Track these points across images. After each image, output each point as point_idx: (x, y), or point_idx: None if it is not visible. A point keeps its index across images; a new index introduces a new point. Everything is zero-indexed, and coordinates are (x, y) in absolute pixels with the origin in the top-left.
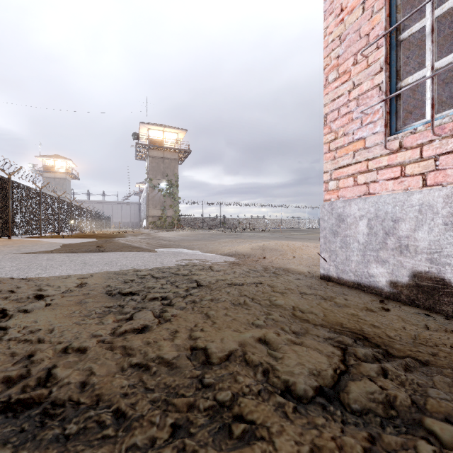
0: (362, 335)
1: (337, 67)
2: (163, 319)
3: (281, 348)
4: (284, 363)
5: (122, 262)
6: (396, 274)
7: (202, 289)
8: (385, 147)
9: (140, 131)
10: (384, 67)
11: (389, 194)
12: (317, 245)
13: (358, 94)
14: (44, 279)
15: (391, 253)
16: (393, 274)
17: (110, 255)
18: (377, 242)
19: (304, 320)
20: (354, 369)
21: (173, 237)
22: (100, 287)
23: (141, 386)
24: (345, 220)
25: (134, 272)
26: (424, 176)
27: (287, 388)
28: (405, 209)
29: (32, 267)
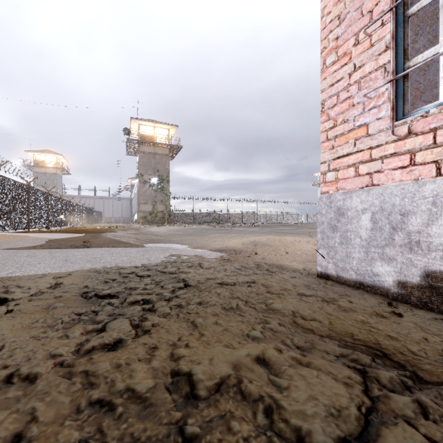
0: (380, 350)
1: (336, 49)
2: (142, 330)
3: (285, 372)
4: (291, 396)
5: (106, 259)
6: (404, 273)
7: (189, 290)
8: (392, 133)
9: (131, 126)
10: (392, 44)
11: (396, 185)
12: (309, 241)
13: (360, 77)
14: (15, 279)
15: (399, 249)
16: (401, 273)
17: (95, 251)
18: (383, 238)
19: (307, 331)
20: (383, 404)
21: (163, 232)
22: (75, 288)
23: (98, 440)
24: (346, 214)
25: (117, 270)
26: (438, 164)
27: (299, 441)
28: (415, 201)
29: (7, 264)
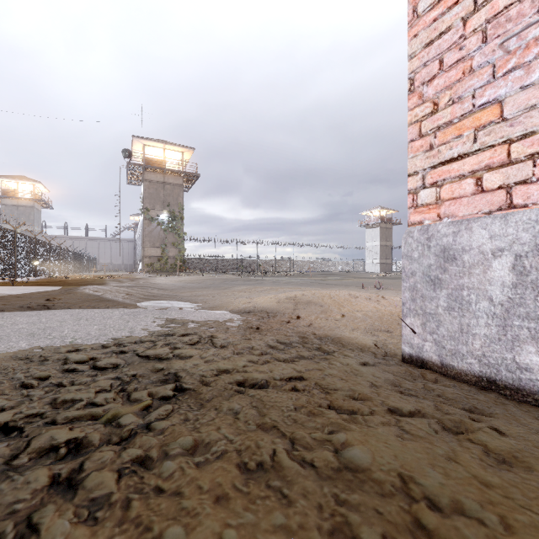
0: None
1: None
2: None
3: None
4: None
5: (62, 331)
6: None
7: (179, 407)
8: None
9: (133, 147)
10: None
11: None
12: (370, 296)
13: (485, 20)
14: None
15: None
16: None
17: (54, 316)
18: None
19: None
20: None
21: (171, 284)
22: None
23: None
24: (459, 258)
25: (65, 354)
26: None
27: None
28: None
29: None
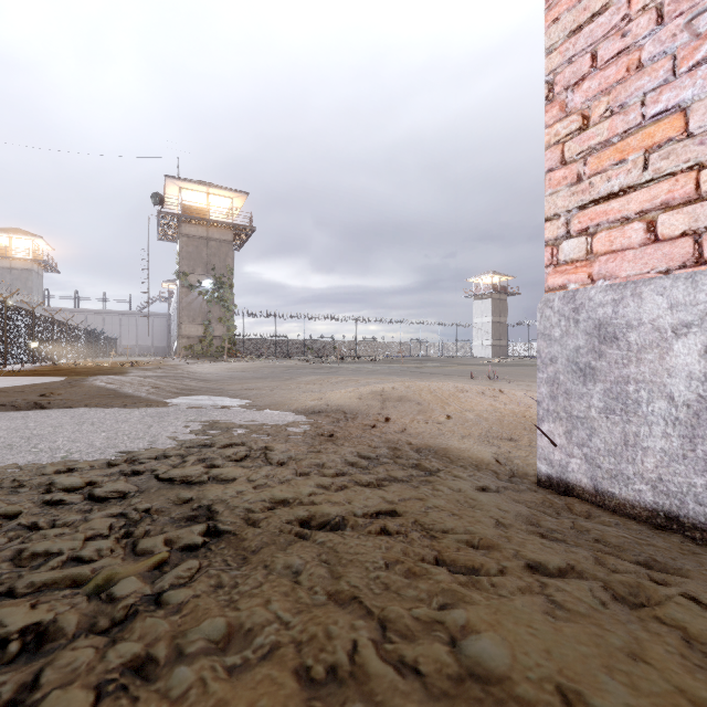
0: None
1: None
2: None
3: None
4: None
5: (54, 440)
6: None
7: (210, 564)
8: None
9: (166, 191)
10: None
11: None
12: (483, 390)
13: None
14: None
15: None
16: None
17: (47, 418)
18: None
19: None
20: None
21: (215, 373)
22: None
23: None
24: (622, 337)
25: (50, 477)
26: None
27: None
28: None
29: None
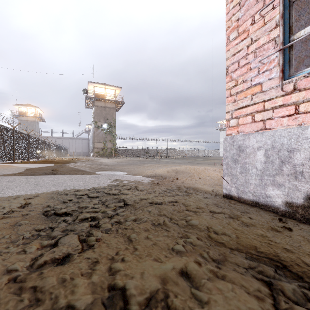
0: (280, 262)
1: (237, 28)
2: (87, 245)
3: (204, 285)
4: None
5: (67, 183)
6: (291, 196)
7: (127, 209)
8: (281, 89)
9: (88, 88)
10: (281, 22)
11: (284, 128)
12: (215, 169)
13: (255, 48)
14: None
15: (286, 178)
16: (288, 196)
17: (59, 177)
18: (274, 169)
19: (220, 244)
20: None
21: (111, 163)
22: (40, 207)
23: None
24: (245, 150)
25: (74, 192)
26: None
27: None
28: (300, 141)
29: None
